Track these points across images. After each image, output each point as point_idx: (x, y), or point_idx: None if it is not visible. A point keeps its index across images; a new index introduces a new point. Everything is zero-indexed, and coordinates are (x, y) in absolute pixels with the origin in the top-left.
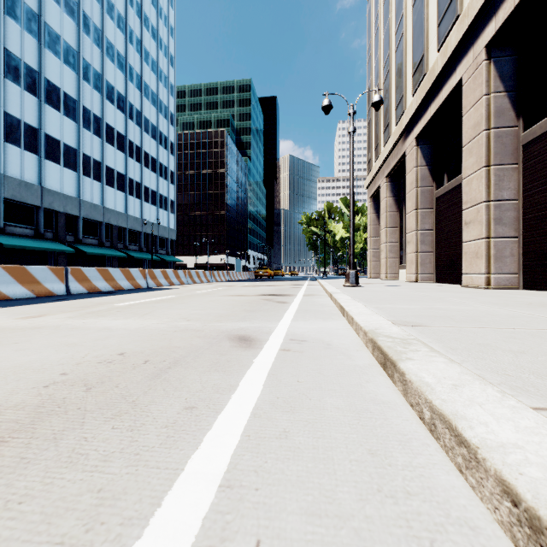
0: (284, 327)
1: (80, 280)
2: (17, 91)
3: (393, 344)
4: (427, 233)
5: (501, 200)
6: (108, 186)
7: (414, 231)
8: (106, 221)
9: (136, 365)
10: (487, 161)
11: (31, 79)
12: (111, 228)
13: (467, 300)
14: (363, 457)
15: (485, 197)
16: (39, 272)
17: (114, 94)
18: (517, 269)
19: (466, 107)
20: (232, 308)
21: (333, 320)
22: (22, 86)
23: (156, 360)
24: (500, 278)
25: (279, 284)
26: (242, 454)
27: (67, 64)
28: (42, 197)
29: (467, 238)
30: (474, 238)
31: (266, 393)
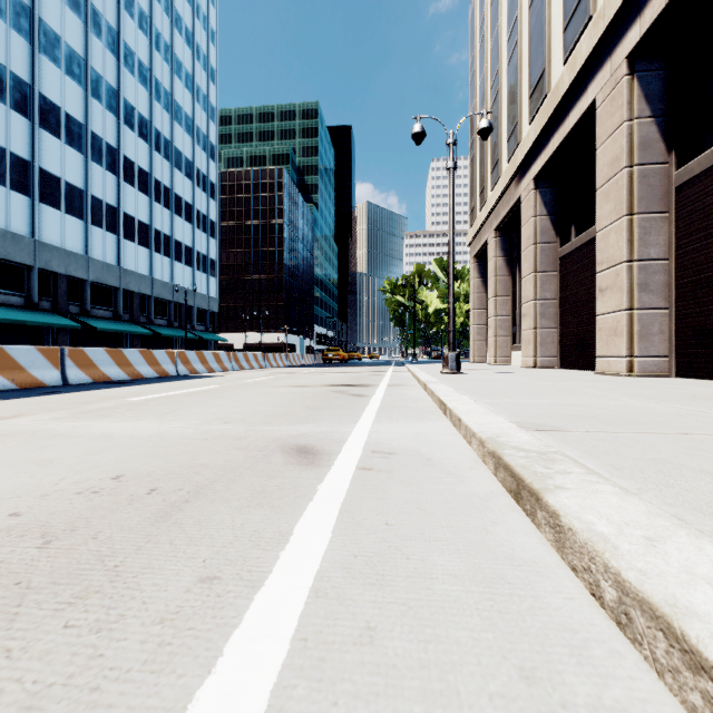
0: (362, 432)
1: (83, 366)
2: (1, 110)
3: (528, 462)
4: (549, 304)
5: (647, 259)
6: (126, 240)
7: (531, 300)
8: (124, 287)
9: (135, 497)
10: (629, 208)
11: (20, 95)
12: (131, 296)
13: (610, 392)
14: (513, 687)
15: (627, 256)
16: (23, 354)
17: (134, 117)
18: (668, 351)
19: (601, 137)
20: (291, 405)
21: (432, 422)
22: (8, 104)
23: (169, 487)
24: (646, 362)
25: (354, 370)
26: (291, 684)
27: (71, 75)
28: (35, 254)
29: (603, 310)
30: (612, 309)
31: (336, 547)
